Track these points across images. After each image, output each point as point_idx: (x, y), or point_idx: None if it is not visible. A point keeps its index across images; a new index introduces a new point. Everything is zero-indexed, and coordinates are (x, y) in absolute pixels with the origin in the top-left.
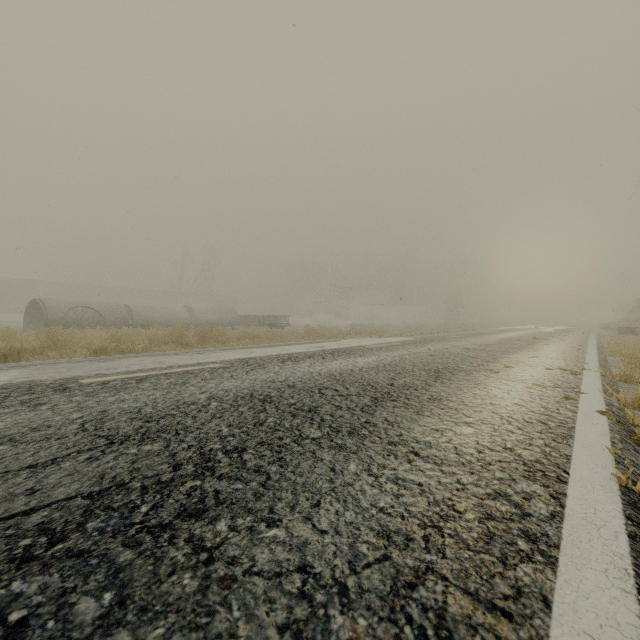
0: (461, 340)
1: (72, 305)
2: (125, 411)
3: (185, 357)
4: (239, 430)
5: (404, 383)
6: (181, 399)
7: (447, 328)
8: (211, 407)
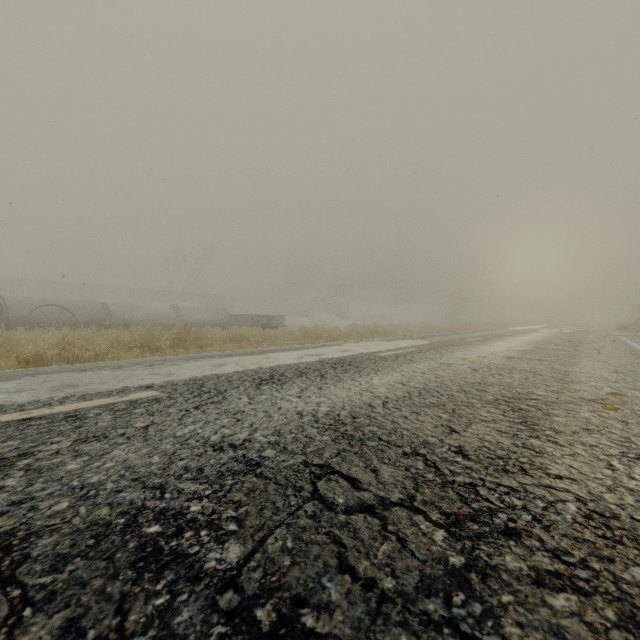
0: (487, 344)
1: (39, 303)
2: None
3: (119, 374)
4: None
5: (483, 445)
6: None
7: (452, 328)
8: None
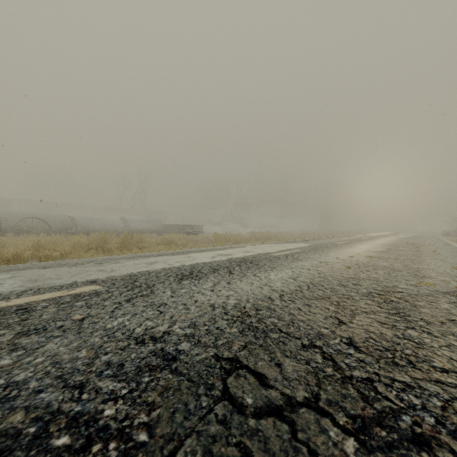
0: (352, 246)
1: (23, 216)
2: None
3: (73, 270)
4: None
5: (369, 336)
6: None
7: (324, 234)
8: None
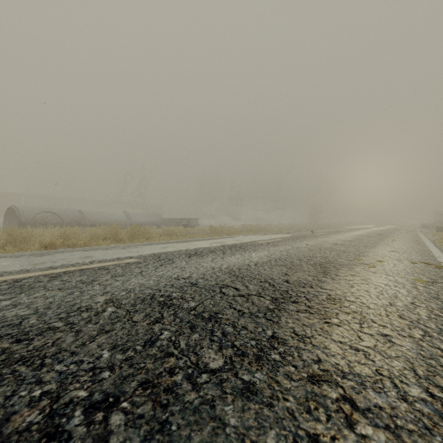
0: (327, 236)
1: (39, 210)
2: (4, 323)
3: (110, 252)
4: (122, 356)
5: (298, 279)
6: (78, 303)
7: (311, 227)
8: (104, 315)
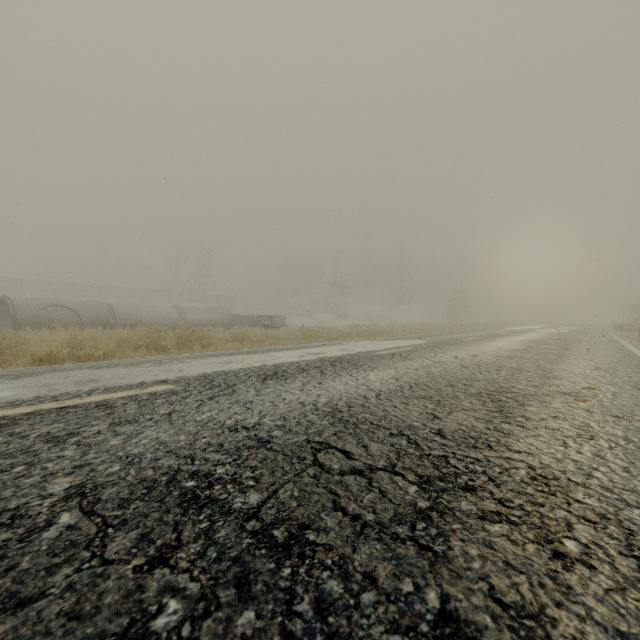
0: (482, 343)
1: (45, 304)
2: None
3: (134, 371)
4: None
5: (459, 428)
6: (3, 498)
7: (451, 328)
8: (43, 538)
